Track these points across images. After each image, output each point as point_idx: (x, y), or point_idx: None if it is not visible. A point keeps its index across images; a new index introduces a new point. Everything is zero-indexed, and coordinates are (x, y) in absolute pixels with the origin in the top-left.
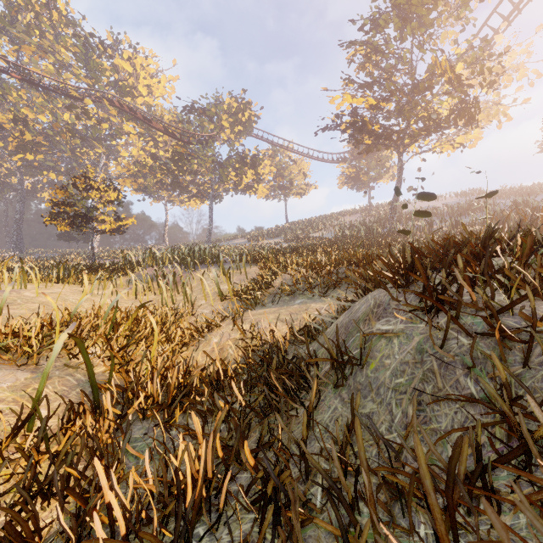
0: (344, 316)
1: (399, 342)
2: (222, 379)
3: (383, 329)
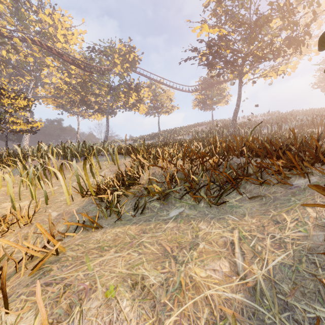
0: None
1: None
2: None
3: None
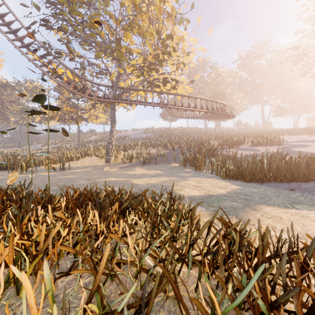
0: None
1: None
2: None
3: None
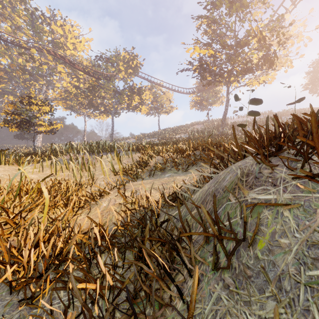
0: (210, 185)
1: (293, 215)
2: (99, 245)
3: (262, 198)
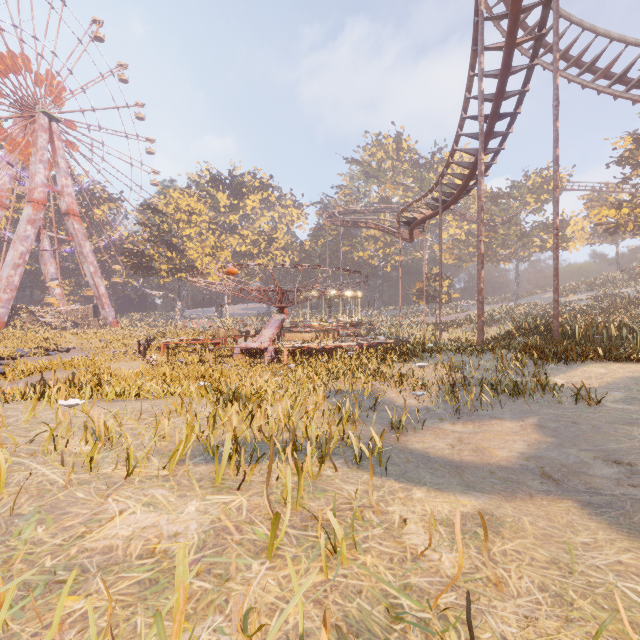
0: None
1: None
2: None
3: None
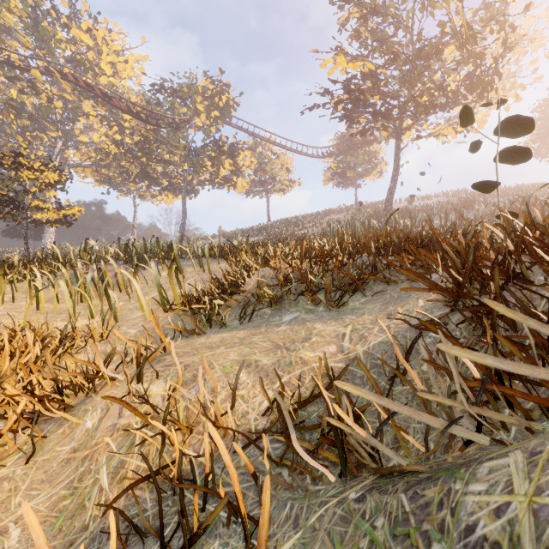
0: None
1: None
2: None
3: None
